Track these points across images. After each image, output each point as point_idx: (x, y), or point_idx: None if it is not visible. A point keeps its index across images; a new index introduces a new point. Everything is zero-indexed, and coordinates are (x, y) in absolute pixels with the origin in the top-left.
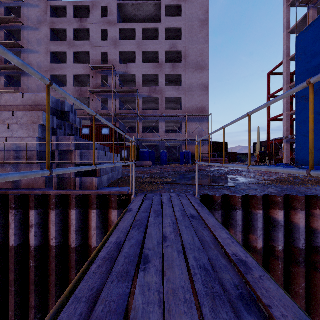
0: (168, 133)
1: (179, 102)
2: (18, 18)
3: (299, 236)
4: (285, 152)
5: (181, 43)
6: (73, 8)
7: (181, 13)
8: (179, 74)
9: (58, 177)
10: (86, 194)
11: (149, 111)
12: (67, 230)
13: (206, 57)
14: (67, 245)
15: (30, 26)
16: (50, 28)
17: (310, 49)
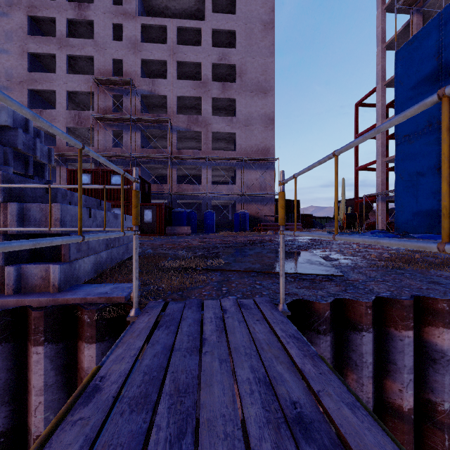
0: (215, 186)
1: (232, 140)
2: None
3: None
4: (380, 214)
5: (235, 53)
6: None
7: (235, 10)
8: (232, 98)
9: None
10: (23, 307)
11: (188, 151)
12: None
13: (271, 76)
14: None
15: None
16: (27, 15)
17: (416, 70)
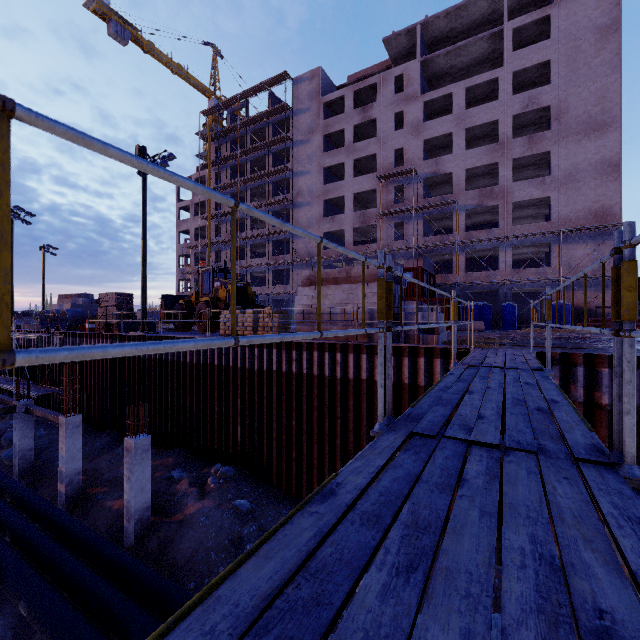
0: (518, 270)
1: (545, 204)
2: (284, 131)
3: None
4: None
5: (548, 90)
6: (353, 96)
7: (550, 27)
8: (544, 152)
9: (405, 334)
10: (431, 347)
11: (479, 232)
12: (415, 373)
13: (614, 101)
14: (415, 385)
15: (299, 139)
16: (323, 135)
17: None
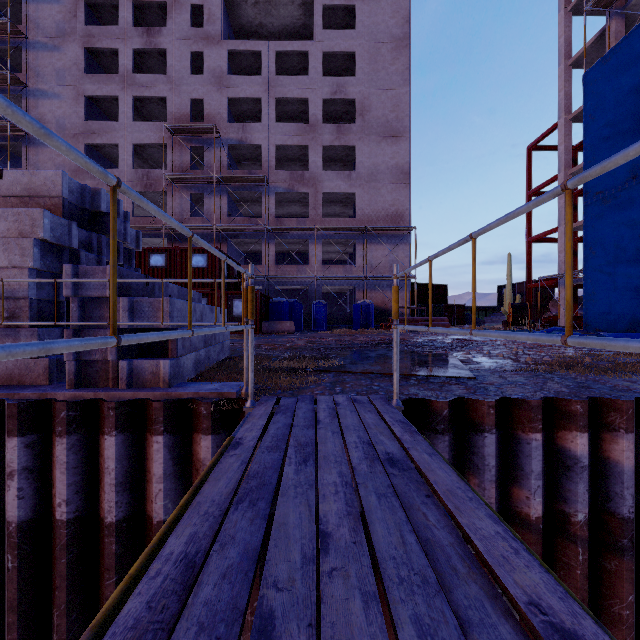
0: (328, 266)
1: (350, 202)
2: (17, 24)
3: (621, 490)
4: (563, 305)
5: (354, 83)
6: (132, 7)
7: (355, 23)
8: (351, 145)
9: (77, 359)
10: (141, 399)
11: (290, 220)
12: (96, 482)
13: (405, 112)
14: (96, 516)
15: (41, 41)
16: (83, 47)
17: (613, 98)
